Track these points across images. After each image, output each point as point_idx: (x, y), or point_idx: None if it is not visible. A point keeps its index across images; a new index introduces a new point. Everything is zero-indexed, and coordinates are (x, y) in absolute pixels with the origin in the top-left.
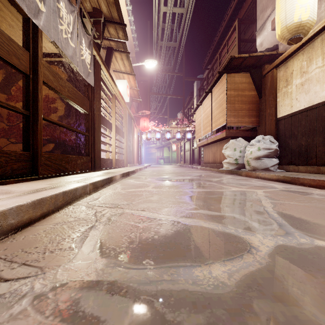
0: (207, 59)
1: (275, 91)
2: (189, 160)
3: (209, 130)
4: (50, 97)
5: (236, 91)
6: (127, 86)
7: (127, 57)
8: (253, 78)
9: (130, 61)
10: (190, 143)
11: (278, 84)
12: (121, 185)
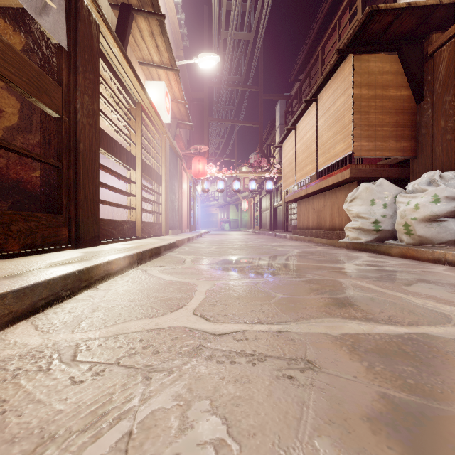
0: (299, 63)
1: None
2: (268, 224)
3: (312, 170)
4: None
5: (371, 89)
6: (165, 93)
7: (162, 29)
8: (405, 64)
9: (167, 38)
10: (270, 198)
11: None
12: (113, 291)
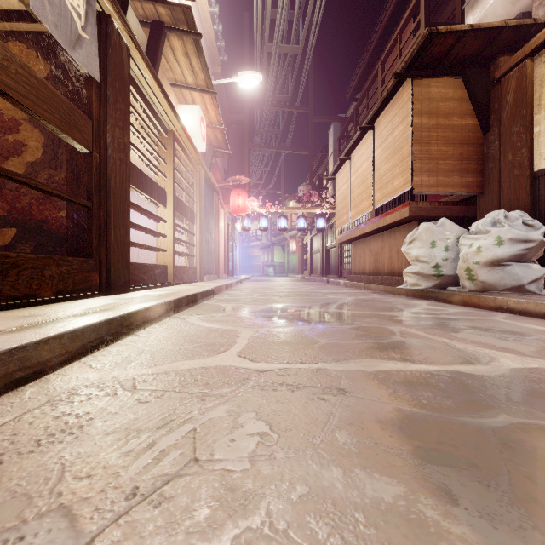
0: (355, 80)
1: (530, 110)
2: (319, 269)
3: (368, 207)
4: (4, 117)
5: (433, 117)
6: (200, 118)
7: (197, 48)
8: (470, 89)
9: (203, 58)
10: (322, 238)
11: (537, 92)
12: (155, 337)
